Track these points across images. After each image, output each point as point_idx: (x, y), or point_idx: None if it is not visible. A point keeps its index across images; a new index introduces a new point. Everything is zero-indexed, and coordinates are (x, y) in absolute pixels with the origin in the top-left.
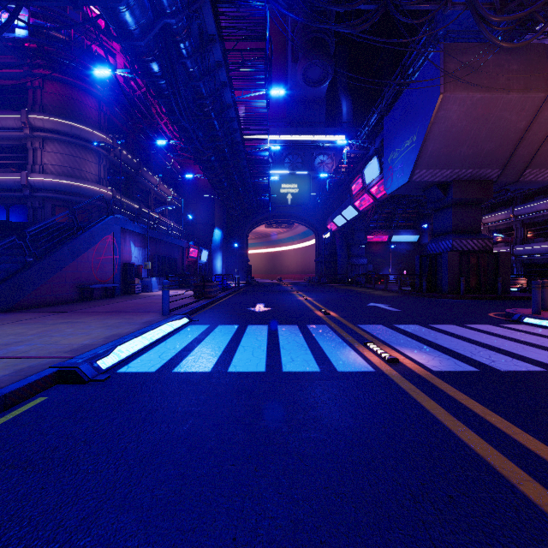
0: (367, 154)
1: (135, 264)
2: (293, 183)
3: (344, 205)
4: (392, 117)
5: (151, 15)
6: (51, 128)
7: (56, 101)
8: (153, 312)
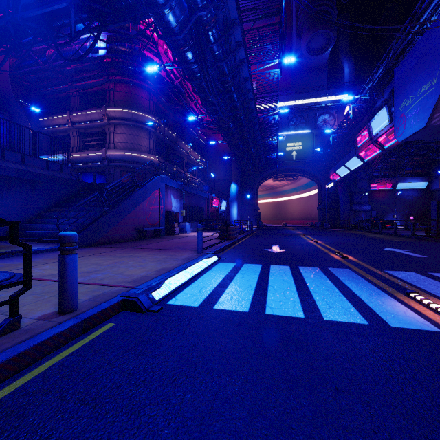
0: (374, 106)
1: (174, 212)
2: (297, 142)
3: (348, 157)
4: (405, 66)
5: (188, 12)
6: (120, 116)
7: (122, 97)
8: (190, 250)
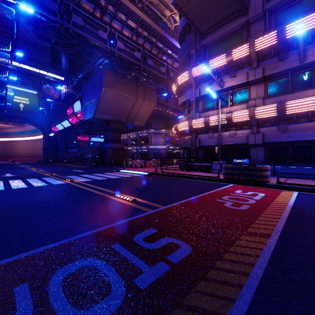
0: (75, 97)
1: None
2: (25, 97)
3: (63, 119)
4: (86, 86)
5: None
6: None
7: None
8: None
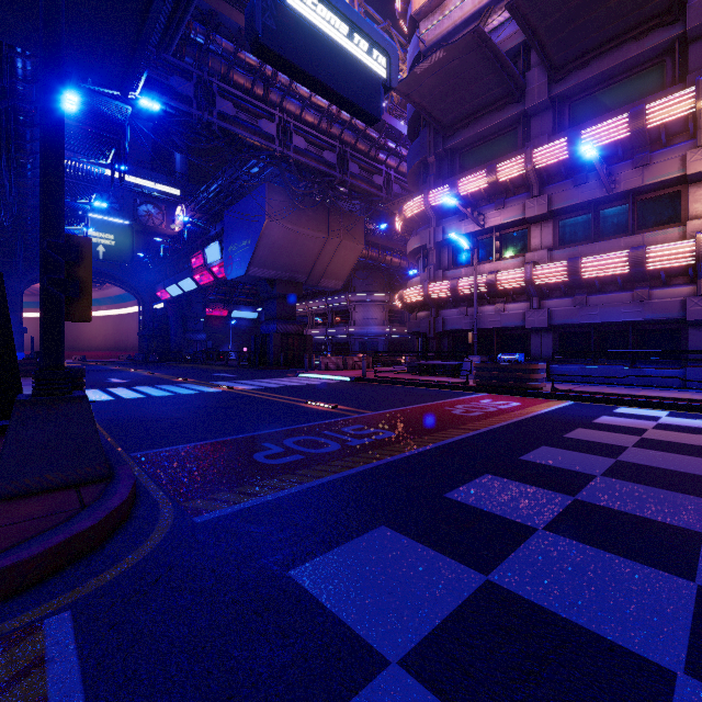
0: (209, 234)
1: None
2: (107, 232)
3: (182, 276)
4: (232, 214)
5: None
6: None
7: None
8: None
